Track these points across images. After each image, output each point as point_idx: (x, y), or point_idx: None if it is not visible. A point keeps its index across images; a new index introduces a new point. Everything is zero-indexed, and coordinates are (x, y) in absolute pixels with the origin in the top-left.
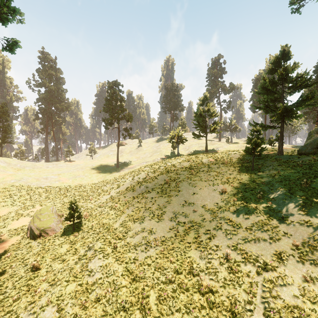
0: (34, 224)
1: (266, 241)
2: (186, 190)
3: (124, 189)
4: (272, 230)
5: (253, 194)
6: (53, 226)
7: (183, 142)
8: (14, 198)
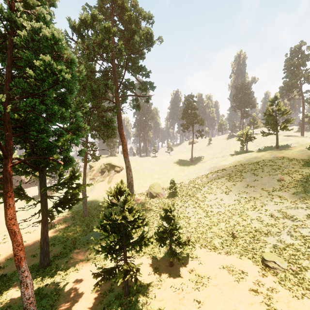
0: (152, 190)
1: (303, 208)
2: (248, 177)
3: (200, 176)
4: (309, 203)
5: (306, 181)
6: (162, 192)
7: (251, 140)
8: (134, 178)
